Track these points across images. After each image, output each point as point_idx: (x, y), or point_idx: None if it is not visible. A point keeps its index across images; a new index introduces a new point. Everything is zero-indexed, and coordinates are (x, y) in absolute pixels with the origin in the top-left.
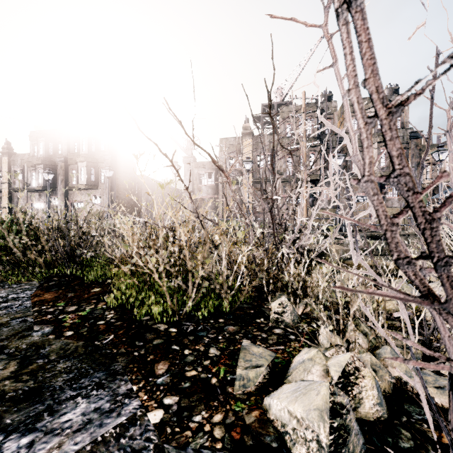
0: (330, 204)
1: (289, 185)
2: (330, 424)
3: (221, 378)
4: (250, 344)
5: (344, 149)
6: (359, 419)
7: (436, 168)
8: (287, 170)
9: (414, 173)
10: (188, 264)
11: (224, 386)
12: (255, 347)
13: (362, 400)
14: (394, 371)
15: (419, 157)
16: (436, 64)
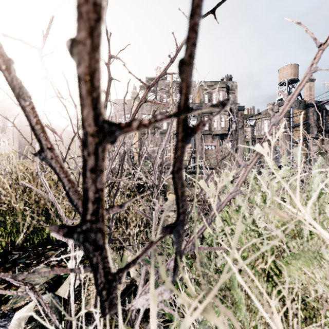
0: (191, 150)
1: (164, 136)
2: (24, 328)
3: (3, 298)
4: (43, 267)
5: (200, 114)
6: (86, 313)
7: (253, 129)
8: (163, 125)
9: (240, 132)
10: (16, 206)
11: (0, 305)
12: (45, 269)
13: (89, 300)
14: (132, 274)
15: (243, 122)
16: (108, 86)
